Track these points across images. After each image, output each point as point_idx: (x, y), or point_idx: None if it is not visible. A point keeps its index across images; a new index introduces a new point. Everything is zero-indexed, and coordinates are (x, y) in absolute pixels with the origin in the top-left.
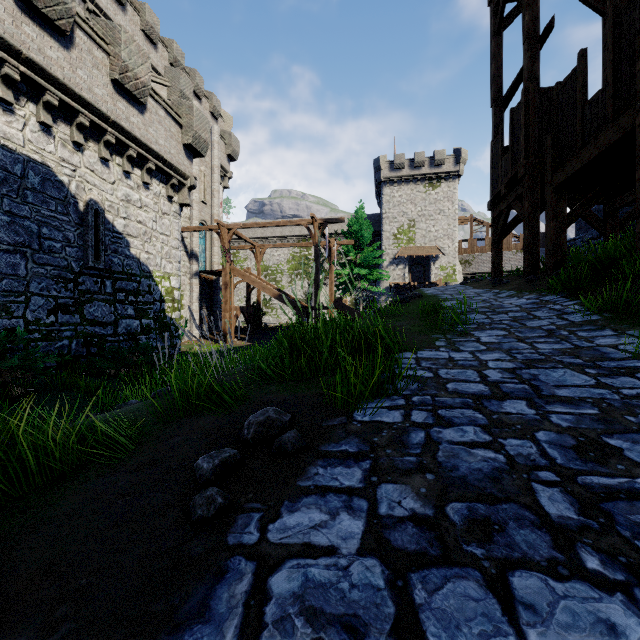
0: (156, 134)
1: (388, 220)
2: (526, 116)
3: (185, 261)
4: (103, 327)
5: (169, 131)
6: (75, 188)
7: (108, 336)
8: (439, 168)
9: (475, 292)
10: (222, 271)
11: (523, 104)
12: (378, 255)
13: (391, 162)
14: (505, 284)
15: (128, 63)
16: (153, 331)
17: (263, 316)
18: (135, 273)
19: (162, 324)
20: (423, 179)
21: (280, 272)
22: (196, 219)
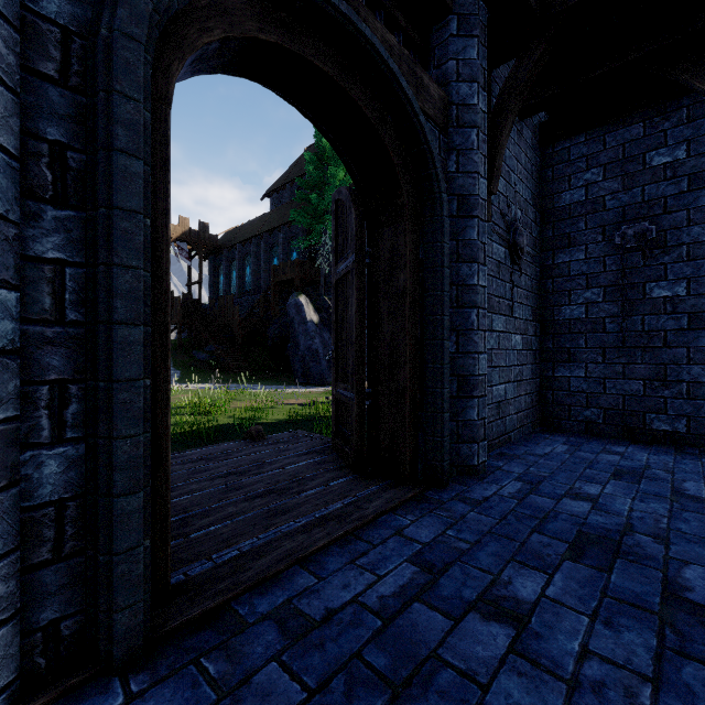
0: None
1: None
2: None
3: None
4: None
5: None
6: None
7: None
8: None
9: None
10: None
11: None
12: None
13: None
14: None
15: None
16: None
17: None
18: None
19: None
20: None
21: None
22: None
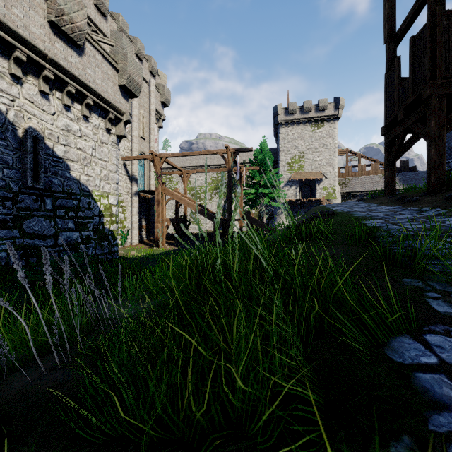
0: (94, 75)
1: (283, 152)
2: (432, 39)
3: (127, 183)
4: (43, 239)
5: (106, 73)
6: (13, 116)
7: (48, 247)
8: (323, 112)
9: (388, 209)
10: (155, 191)
11: (429, 27)
12: (278, 178)
13: (286, 109)
14: (416, 201)
15: (63, 7)
16: (92, 241)
17: (190, 224)
18: (75, 192)
19: (101, 235)
20: (310, 121)
21: (203, 192)
22: (136, 150)
